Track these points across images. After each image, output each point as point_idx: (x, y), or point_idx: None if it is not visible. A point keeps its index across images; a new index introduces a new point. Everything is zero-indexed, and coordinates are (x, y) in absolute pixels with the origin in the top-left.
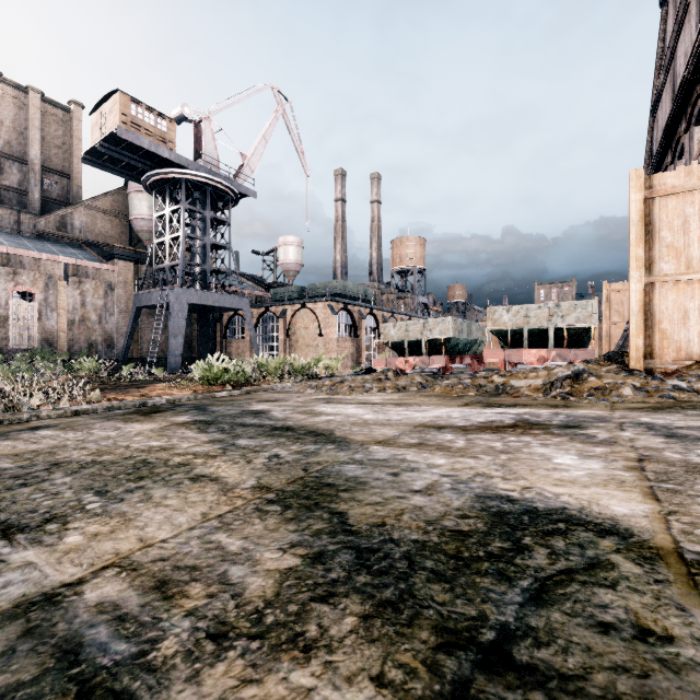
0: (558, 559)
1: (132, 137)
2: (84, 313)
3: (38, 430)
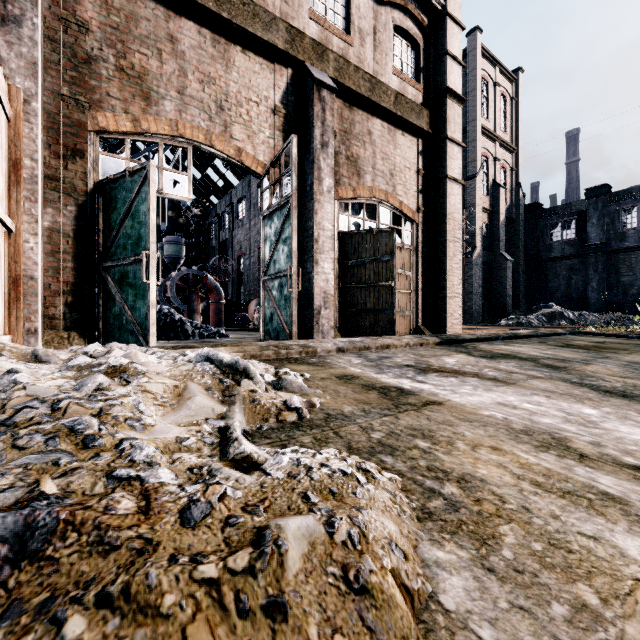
0: (486, 355)
1: None
2: None
3: None
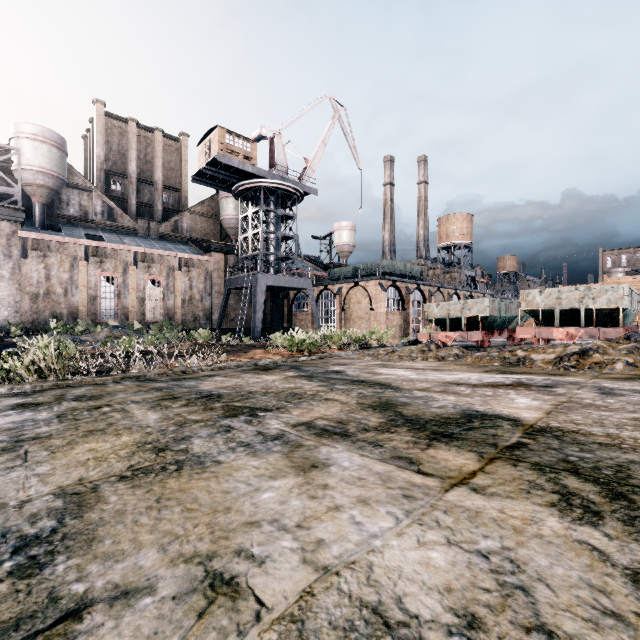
0: (482, 424)
1: (227, 160)
2: (191, 294)
3: (213, 377)
